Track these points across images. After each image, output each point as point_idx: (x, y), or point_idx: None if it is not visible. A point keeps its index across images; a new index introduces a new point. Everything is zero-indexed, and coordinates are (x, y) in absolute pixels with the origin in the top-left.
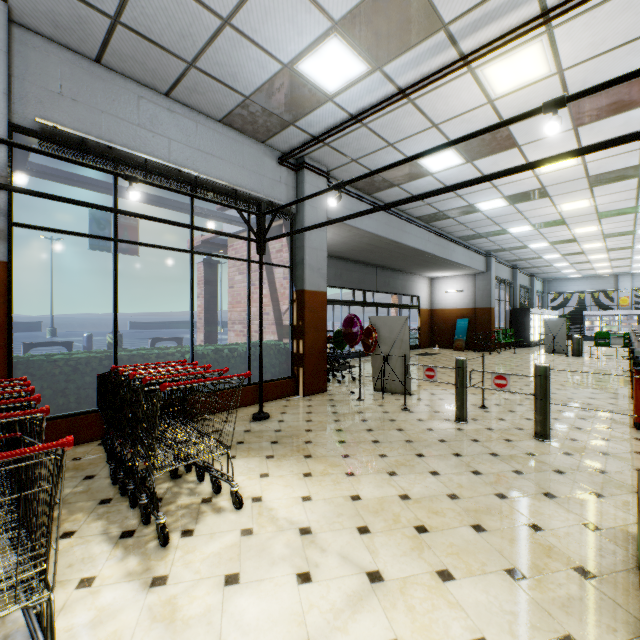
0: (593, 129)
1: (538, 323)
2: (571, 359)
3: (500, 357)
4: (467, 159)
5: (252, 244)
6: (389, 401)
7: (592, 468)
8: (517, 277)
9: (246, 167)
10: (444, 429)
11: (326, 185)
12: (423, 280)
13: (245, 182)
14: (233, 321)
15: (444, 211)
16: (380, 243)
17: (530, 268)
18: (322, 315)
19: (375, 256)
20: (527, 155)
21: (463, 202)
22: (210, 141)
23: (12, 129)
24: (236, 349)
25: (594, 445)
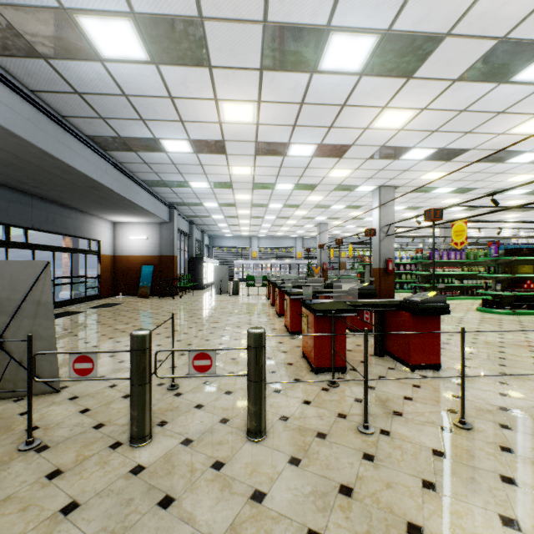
0: (273, 81)
1: (208, 269)
2: (234, 298)
3: (183, 301)
4: (152, 56)
5: None
6: (0, 426)
7: (336, 487)
8: (194, 231)
9: None
10: (106, 488)
11: None
12: (105, 223)
13: None
14: None
15: (125, 138)
16: (23, 151)
17: (203, 225)
18: None
19: (23, 176)
20: (217, 87)
21: (148, 132)
22: None
23: None
24: None
25: (306, 420)
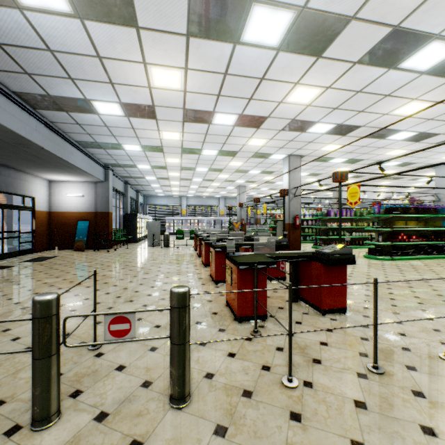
0: (199, 49)
1: (142, 224)
2: (165, 250)
3: (117, 254)
4: (76, 8)
5: None
6: None
7: None
8: (129, 190)
9: None
10: None
11: None
12: (40, 181)
13: None
14: None
15: (55, 97)
16: None
17: (137, 185)
18: None
19: None
20: (145, 50)
21: (78, 92)
22: None
23: None
24: None
25: (231, 377)
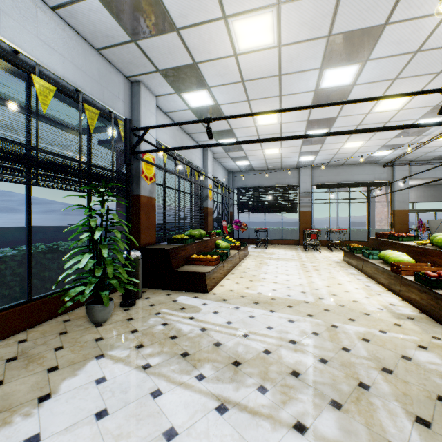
0: None
1: None
2: None
3: None
4: None
5: (382, 191)
6: None
7: None
8: None
9: (367, 173)
10: None
11: (408, 167)
12: None
13: (367, 178)
14: (376, 221)
15: None
16: None
17: None
18: (405, 219)
19: None
20: None
21: None
22: (354, 171)
23: (311, 186)
24: (365, 230)
25: None
